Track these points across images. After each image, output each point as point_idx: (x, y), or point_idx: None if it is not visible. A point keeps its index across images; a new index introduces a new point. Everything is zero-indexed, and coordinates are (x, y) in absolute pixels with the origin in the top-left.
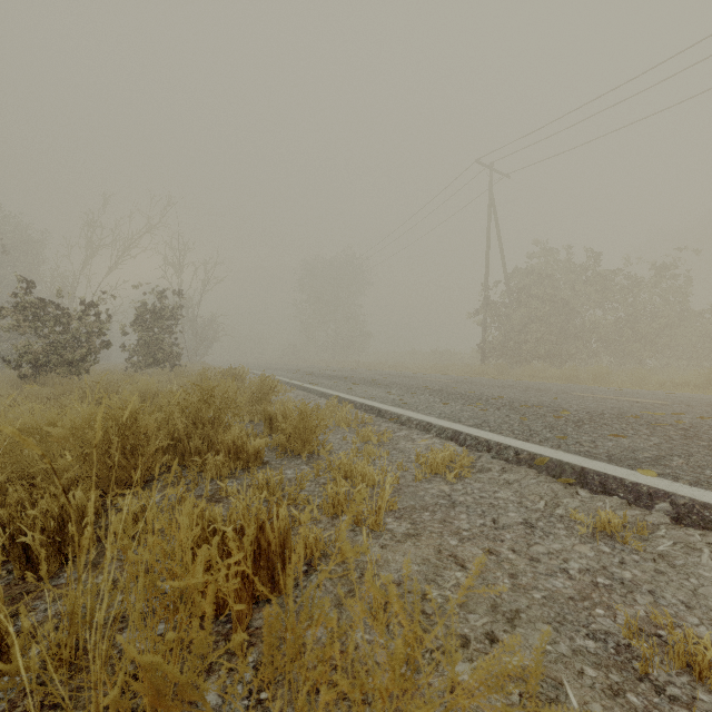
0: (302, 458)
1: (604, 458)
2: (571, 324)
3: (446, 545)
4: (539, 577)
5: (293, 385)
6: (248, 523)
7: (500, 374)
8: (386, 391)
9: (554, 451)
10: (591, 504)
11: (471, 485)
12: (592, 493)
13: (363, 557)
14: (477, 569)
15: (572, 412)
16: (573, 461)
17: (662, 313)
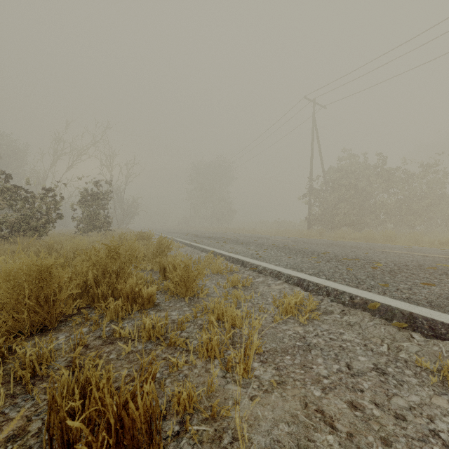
0: (185, 301)
1: (426, 304)
2: (367, 203)
3: (311, 397)
4: (413, 444)
5: (184, 243)
6: (108, 402)
7: (320, 236)
8: (247, 247)
9: (382, 297)
10: (428, 348)
11: (319, 327)
12: (424, 336)
13: (233, 413)
14: (347, 430)
15: (383, 264)
16: (401, 306)
17: (428, 195)
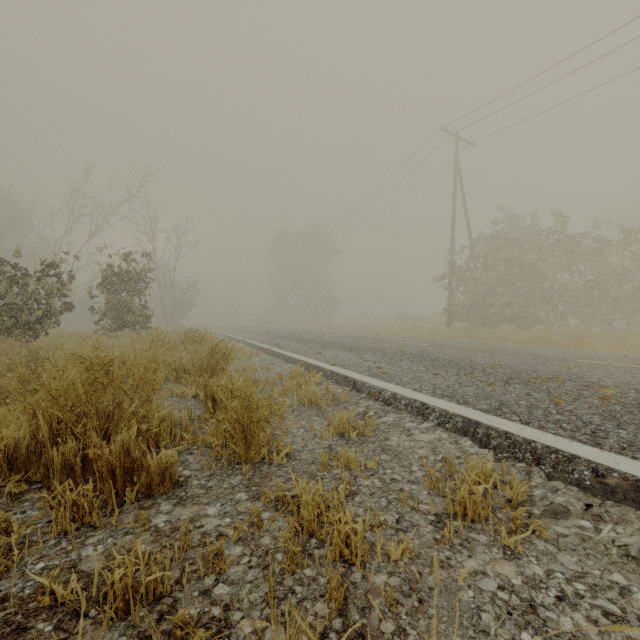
0: (242, 472)
1: None
2: (537, 287)
3: None
4: None
5: (260, 348)
6: None
7: (468, 337)
8: (359, 356)
9: None
10: None
11: (556, 562)
12: None
13: None
14: None
15: (613, 389)
16: None
17: (634, 275)
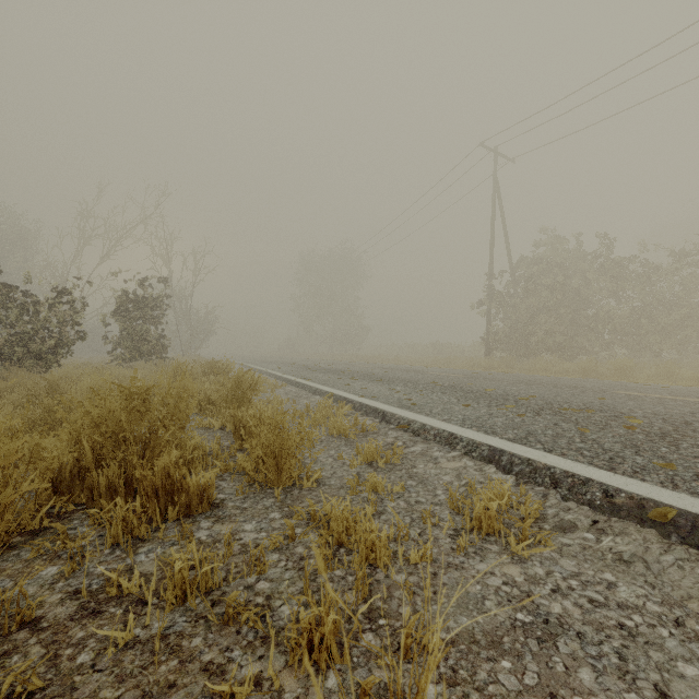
0: (274, 495)
1: None
2: (582, 314)
3: None
4: None
5: (285, 380)
6: None
7: (507, 367)
8: (389, 387)
9: (673, 493)
10: None
11: (557, 565)
12: None
13: None
14: None
15: (641, 419)
16: None
17: (684, 302)
